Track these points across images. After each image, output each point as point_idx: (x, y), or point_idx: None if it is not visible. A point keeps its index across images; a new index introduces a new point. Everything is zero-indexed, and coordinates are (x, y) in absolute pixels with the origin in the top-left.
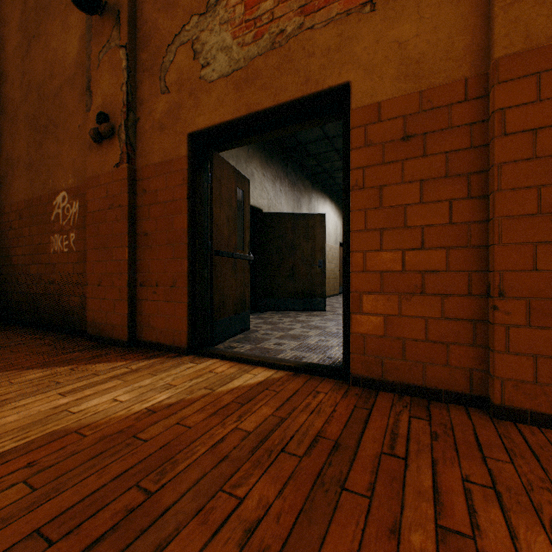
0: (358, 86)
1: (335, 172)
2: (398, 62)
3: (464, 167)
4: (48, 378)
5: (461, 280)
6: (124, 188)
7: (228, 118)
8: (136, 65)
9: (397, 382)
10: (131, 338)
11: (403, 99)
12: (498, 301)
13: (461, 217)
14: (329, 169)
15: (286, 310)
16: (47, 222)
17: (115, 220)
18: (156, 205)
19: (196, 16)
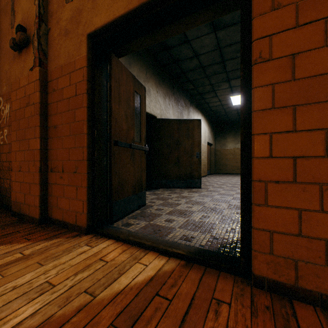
0: None
1: (206, 94)
2: None
3: None
4: None
5: None
6: (36, 88)
7: (121, 12)
8: None
9: (316, 292)
10: (43, 216)
11: None
12: None
13: None
14: (201, 92)
15: (173, 188)
16: None
17: (30, 115)
18: (62, 101)
19: None
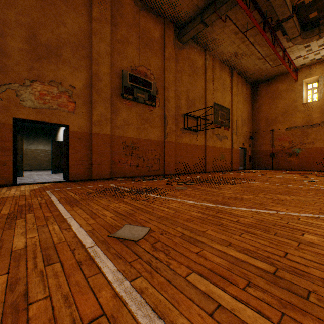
0: (71, 126)
1: None
2: (79, 125)
3: (88, 145)
4: None
5: (88, 162)
6: None
7: (33, 119)
8: None
9: (78, 179)
10: None
11: (79, 132)
12: (93, 165)
13: (88, 153)
14: None
15: None
16: None
17: None
18: None
19: (18, 84)
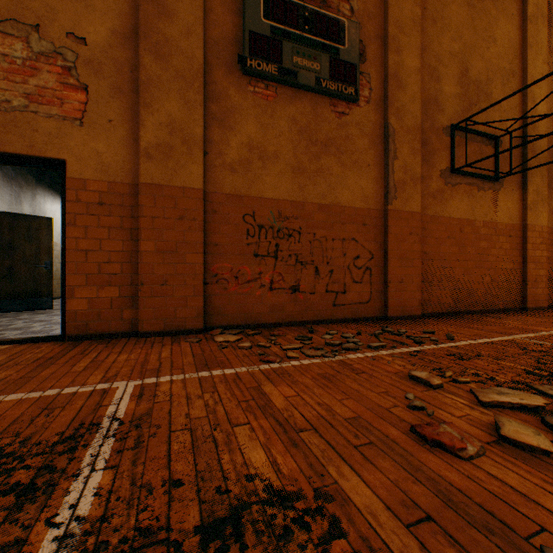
0: (72, 165)
1: None
2: (97, 162)
3: (130, 225)
4: None
5: (129, 278)
6: None
7: None
8: None
9: (97, 333)
10: None
11: (100, 183)
12: (142, 287)
13: (129, 249)
14: None
15: (3, 312)
16: None
17: None
18: None
19: None
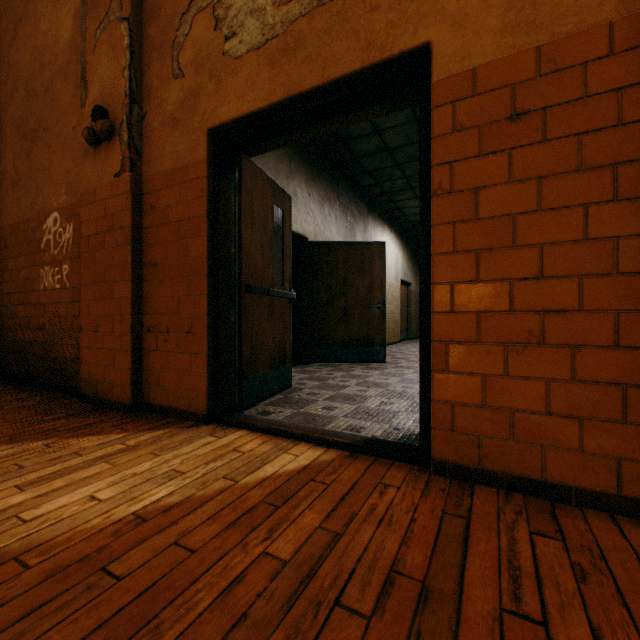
0: (442, 47)
1: (397, 194)
2: (502, 7)
3: (607, 155)
4: (11, 459)
5: (603, 324)
6: (126, 204)
7: (260, 105)
8: (142, 44)
9: (501, 472)
10: (135, 400)
11: (510, 60)
12: None
13: (603, 230)
14: (388, 190)
15: (337, 362)
16: (36, 252)
17: (115, 246)
18: (167, 226)
19: None
